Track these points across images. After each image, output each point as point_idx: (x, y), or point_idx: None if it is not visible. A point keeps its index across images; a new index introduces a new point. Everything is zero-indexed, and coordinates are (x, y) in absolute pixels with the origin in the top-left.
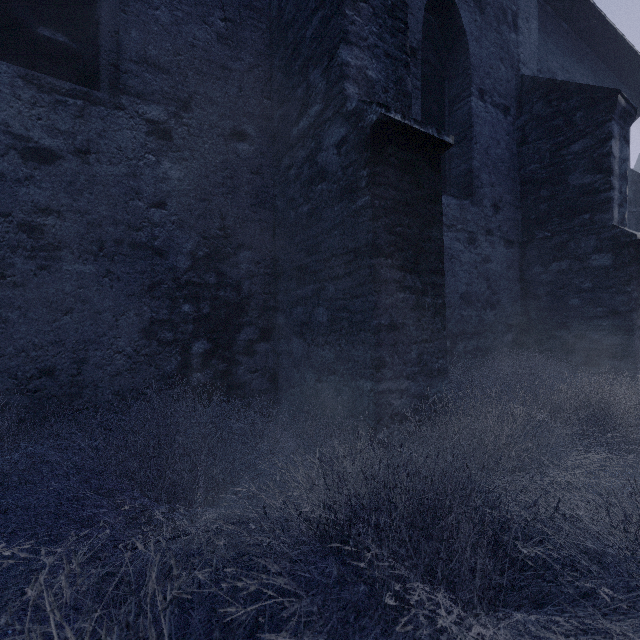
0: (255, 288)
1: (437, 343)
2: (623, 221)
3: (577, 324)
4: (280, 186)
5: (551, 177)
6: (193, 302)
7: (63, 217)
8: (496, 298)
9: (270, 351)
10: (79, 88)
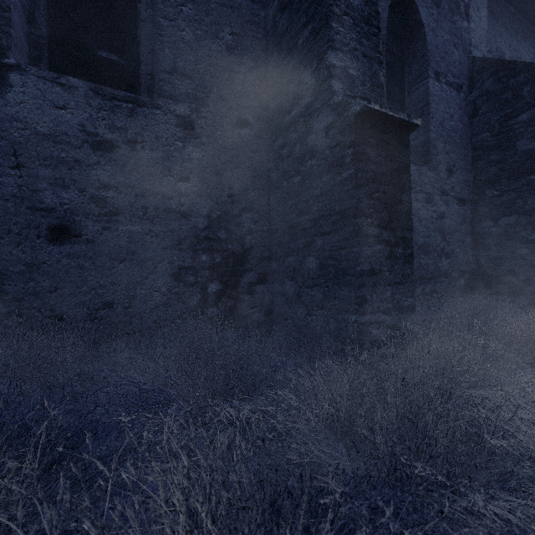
0: (254, 242)
1: (407, 285)
2: None
3: (524, 271)
4: (274, 161)
5: (500, 144)
6: (209, 253)
7: (119, 191)
8: (450, 248)
9: (266, 291)
10: (130, 95)
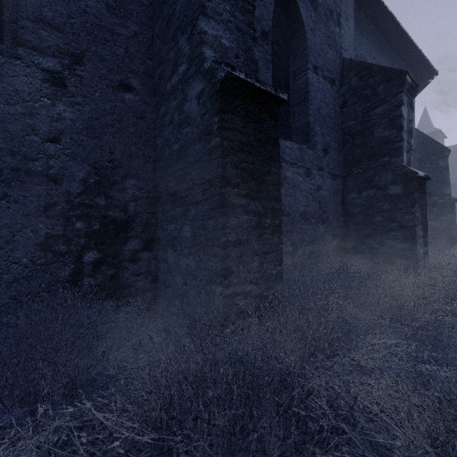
0: (139, 209)
1: (275, 254)
2: (410, 163)
3: (380, 234)
4: (159, 129)
5: (363, 131)
6: (85, 220)
7: None
8: (325, 216)
9: (152, 258)
10: None
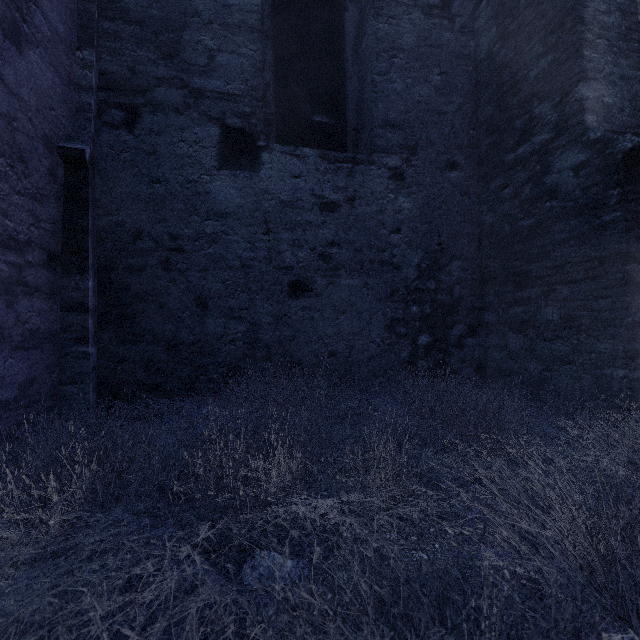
0: (464, 291)
1: None
2: None
3: None
4: (489, 203)
5: None
6: (419, 304)
7: (341, 247)
8: None
9: (476, 345)
10: (349, 155)
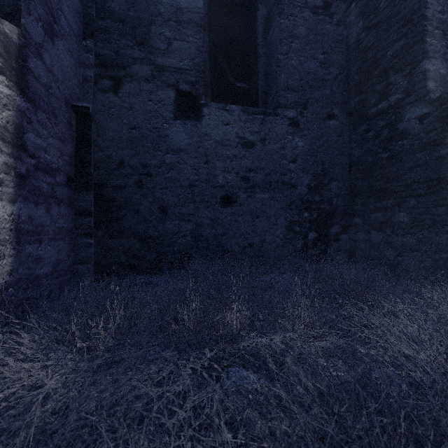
0: (339, 202)
1: None
2: None
3: None
4: (357, 142)
5: None
6: (308, 211)
7: (256, 172)
8: None
9: (347, 239)
10: (261, 110)
